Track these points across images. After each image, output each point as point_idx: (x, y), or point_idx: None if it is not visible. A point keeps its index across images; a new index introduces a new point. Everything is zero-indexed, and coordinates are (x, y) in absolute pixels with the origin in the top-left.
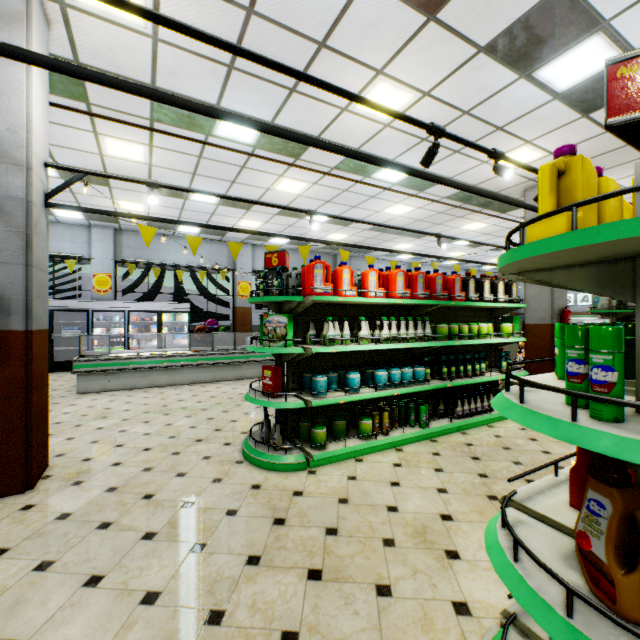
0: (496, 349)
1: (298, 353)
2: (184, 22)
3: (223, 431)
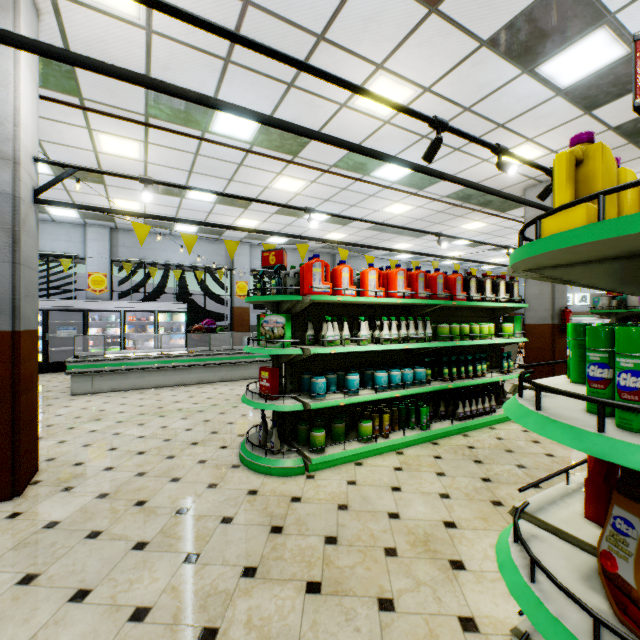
0: (497, 349)
1: (296, 354)
2: None
3: (219, 434)
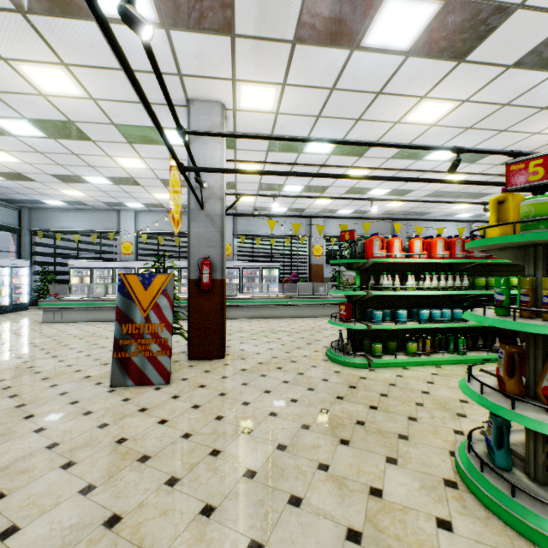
0: None
1: (362, 295)
2: (294, 103)
3: (312, 345)
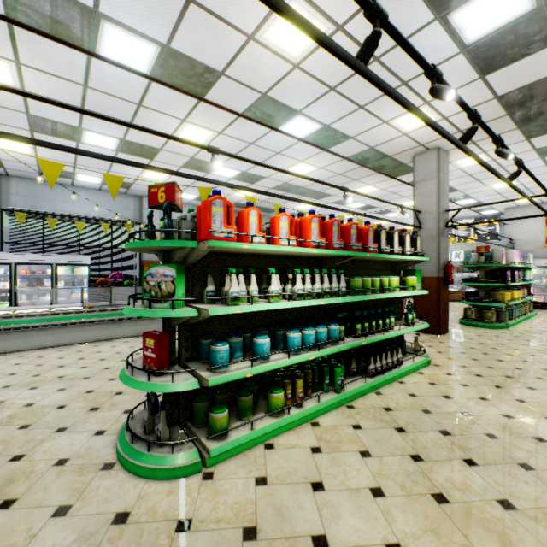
0: (398, 301)
1: (190, 316)
2: None
3: (100, 411)
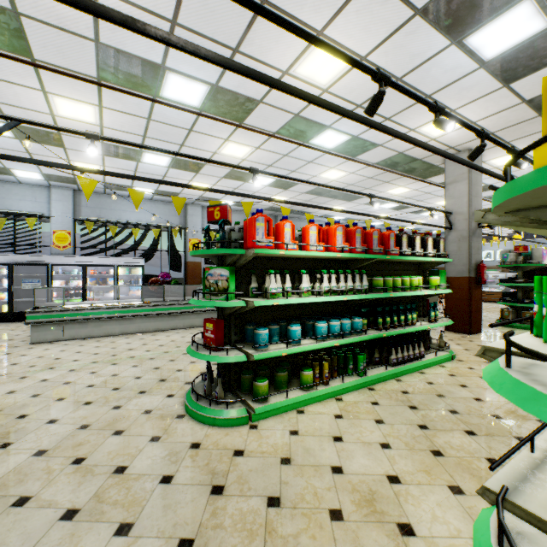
0: (424, 300)
1: (240, 306)
2: None
3: (167, 381)
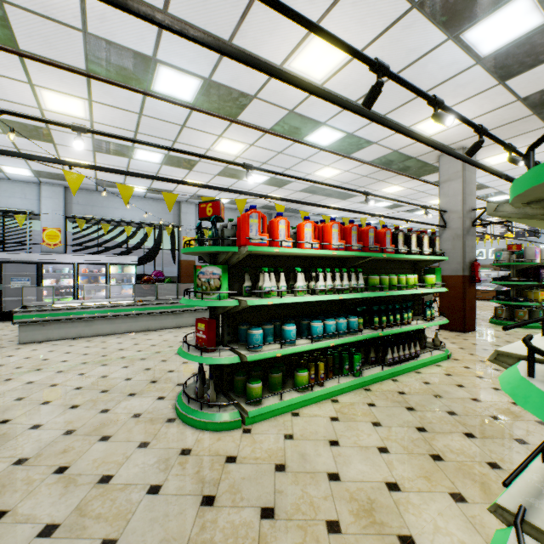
0: (419, 298)
1: (233, 306)
2: None
3: (158, 383)
